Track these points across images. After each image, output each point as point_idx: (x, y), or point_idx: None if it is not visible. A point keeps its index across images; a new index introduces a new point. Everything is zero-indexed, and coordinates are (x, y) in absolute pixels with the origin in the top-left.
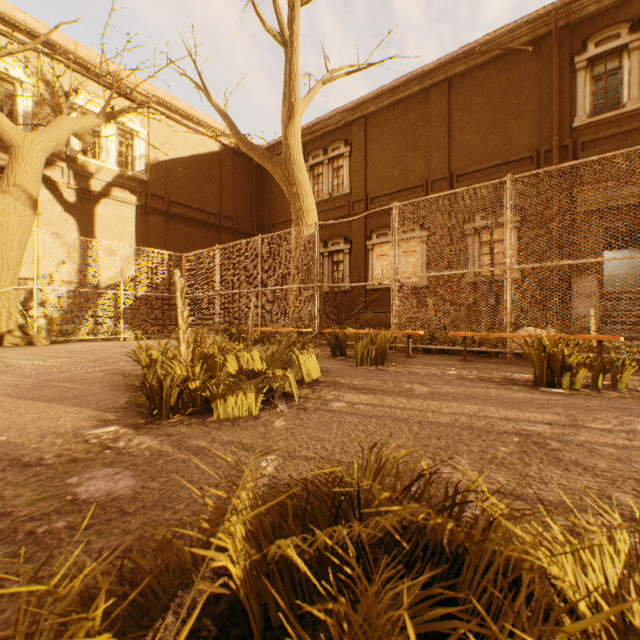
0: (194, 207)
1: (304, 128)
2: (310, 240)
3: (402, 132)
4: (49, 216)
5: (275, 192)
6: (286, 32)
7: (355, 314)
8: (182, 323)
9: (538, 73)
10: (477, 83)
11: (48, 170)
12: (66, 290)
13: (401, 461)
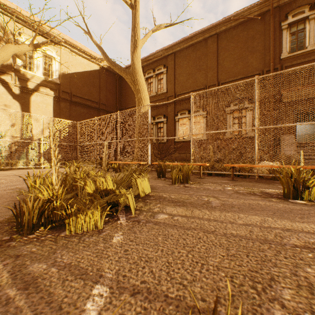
0: (85, 98)
1: (143, 58)
2: (145, 114)
3: (193, 61)
4: (4, 101)
5: (128, 91)
6: (132, 1)
7: (169, 154)
8: (53, 159)
9: (263, 31)
10: (231, 36)
11: (3, 76)
12: (9, 140)
13: (227, 294)
